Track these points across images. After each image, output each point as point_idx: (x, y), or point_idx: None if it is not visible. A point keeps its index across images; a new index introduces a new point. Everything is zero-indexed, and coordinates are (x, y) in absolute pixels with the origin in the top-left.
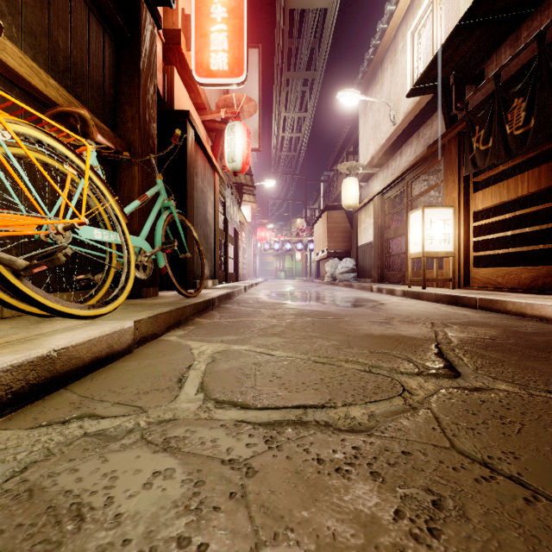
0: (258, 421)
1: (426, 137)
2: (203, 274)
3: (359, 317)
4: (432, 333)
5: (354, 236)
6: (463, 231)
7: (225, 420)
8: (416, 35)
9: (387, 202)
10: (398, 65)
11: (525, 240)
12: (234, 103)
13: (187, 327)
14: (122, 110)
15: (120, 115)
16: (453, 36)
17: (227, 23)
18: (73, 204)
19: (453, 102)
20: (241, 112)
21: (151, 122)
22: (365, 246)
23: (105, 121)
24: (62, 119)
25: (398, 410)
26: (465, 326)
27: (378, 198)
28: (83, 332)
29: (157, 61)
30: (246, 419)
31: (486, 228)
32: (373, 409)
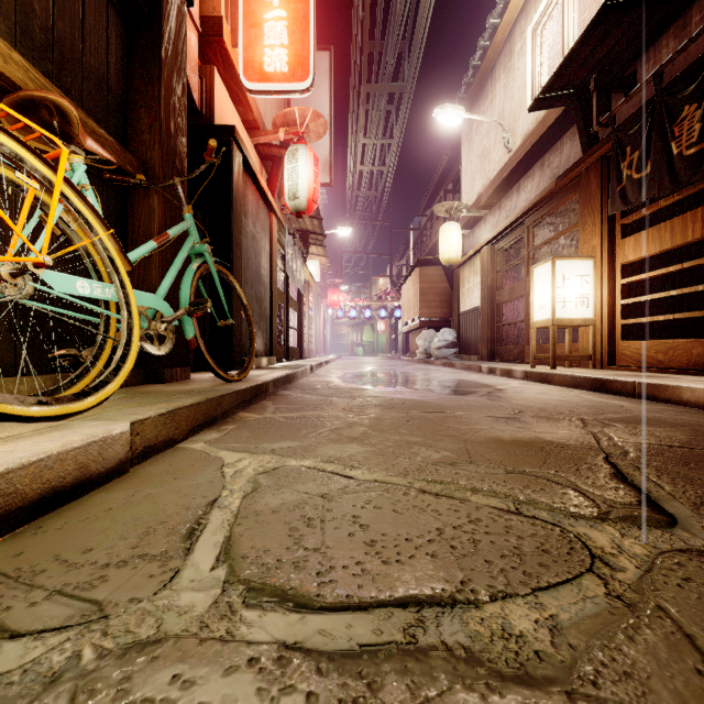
0: (327, 646)
1: (553, 166)
2: (253, 349)
3: (473, 411)
4: (590, 436)
5: (454, 300)
6: (607, 291)
7: (260, 643)
8: (538, 32)
9: (499, 254)
10: (515, 73)
11: (691, 303)
12: (296, 121)
13: (224, 426)
14: (135, 116)
15: (132, 122)
16: (596, 23)
17: (286, 8)
18: (42, 240)
19: (594, 115)
20: (307, 133)
21: (178, 135)
22: (469, 312)
23: (110, 129)
24: (29, 111)
25: (603, 611)
26: (632, 425)
27: (487, 249)
28: (30, 445)
29: (191, 58)
30: (302, 641)
31: (638, 286)
32: (553, 609)
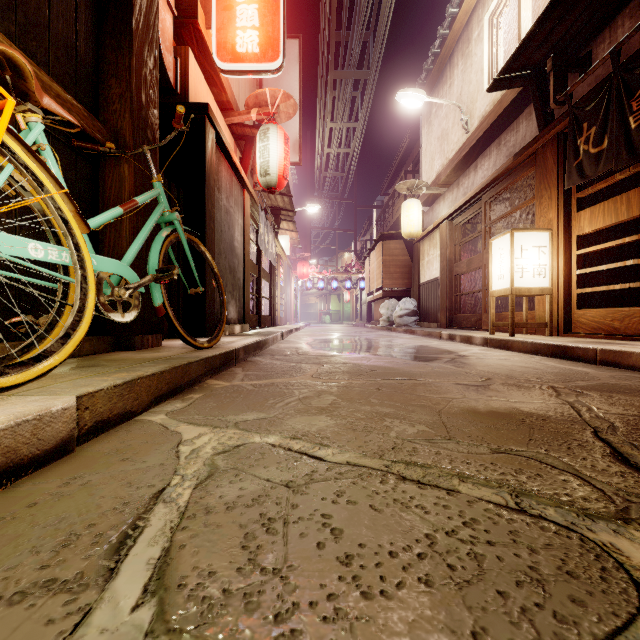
0: None
1: (510, 145)
2: (223, 317)
3: (441, 378)
4: (568, 407)
5: (415, 272)
6: (563, 261)
7: None
8: (495, 20)
9: (457, 228)
10: (473, 59)
11: None
12: (268, 102)
13: (190, 395)
14: (106, 86)
15: (103, 92)
16: (555, 3)
17: None
18: None
19: (551, 93)
20: (277, 113)
21: (150, 107)
22: (429, 283)
23: (79, 97)
24: None
25: None
26: (606, 393)
27: (446, 224)
28: None
29: (166, 38)
30: None
31: (592, 257)
32: None
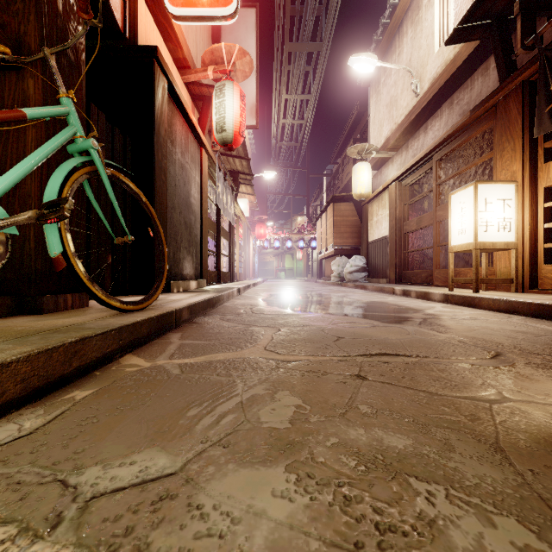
0: None
1: (463, 103)
2: (163, 272)
3: (434, 352)
4: None
5: (363, 231)
6: (529, 215)
7: None
8: None
9: (406, 189)
10: (423, 24)
11: None
12: (224, 58)
13: (72, 392)
14: None
15: None
16: None
17: None
18: None
19: (518, 38)
20: (234, 71)
21: (70, 19)
22: (378, 241)
23: None
24: None
25: None
26: None
27: (395, 185)
28: None
29: None
30: None
31: None
32: None
